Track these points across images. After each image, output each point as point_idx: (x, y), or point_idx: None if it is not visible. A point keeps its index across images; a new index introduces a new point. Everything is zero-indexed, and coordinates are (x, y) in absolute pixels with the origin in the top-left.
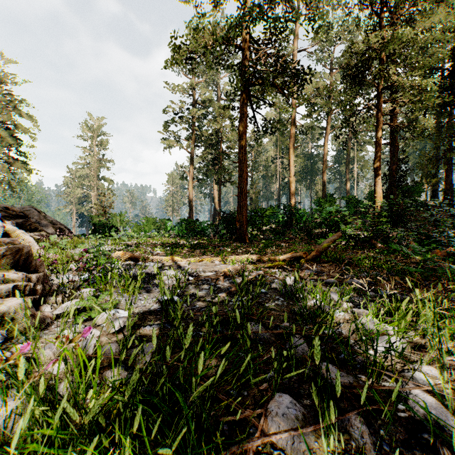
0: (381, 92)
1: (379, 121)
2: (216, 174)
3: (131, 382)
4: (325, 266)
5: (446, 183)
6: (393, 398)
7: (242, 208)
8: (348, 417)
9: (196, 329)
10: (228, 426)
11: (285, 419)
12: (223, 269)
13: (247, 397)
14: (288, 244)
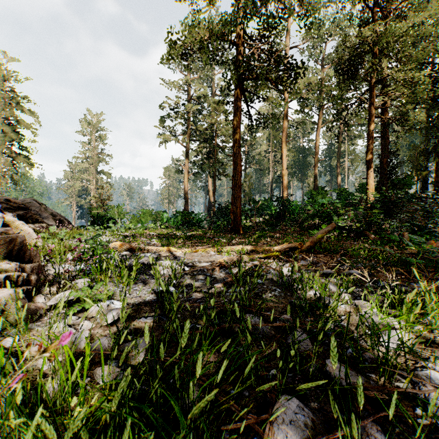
0: (373, 85)
1: (371, 115)
2: (211, 167)
3: (120, 390)
4: (320, 257)
5: (436, 176)
6: (428, 412)
7: (236, 200)
8: (363, 424)
9: (194, 326)
10: (229, 434)
11: (293, 427)
12: (219, 260)
13: (249, 398)
14: (281, 235)
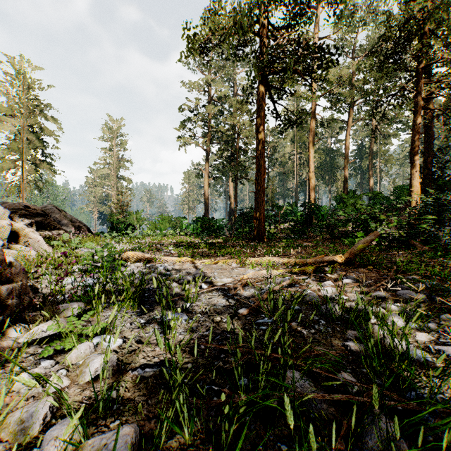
0: (418, 72)
1: (415, 106)
2: (232, 171)
3: None
4: (365, 273)
5: None
6: None
7: (260, 205)
8: None
9: None
10: None
11: None
12: (242, 275)
13: None
14: (311, 244)
